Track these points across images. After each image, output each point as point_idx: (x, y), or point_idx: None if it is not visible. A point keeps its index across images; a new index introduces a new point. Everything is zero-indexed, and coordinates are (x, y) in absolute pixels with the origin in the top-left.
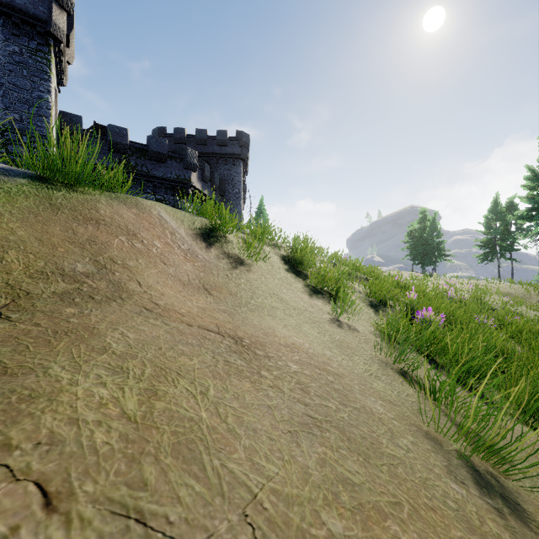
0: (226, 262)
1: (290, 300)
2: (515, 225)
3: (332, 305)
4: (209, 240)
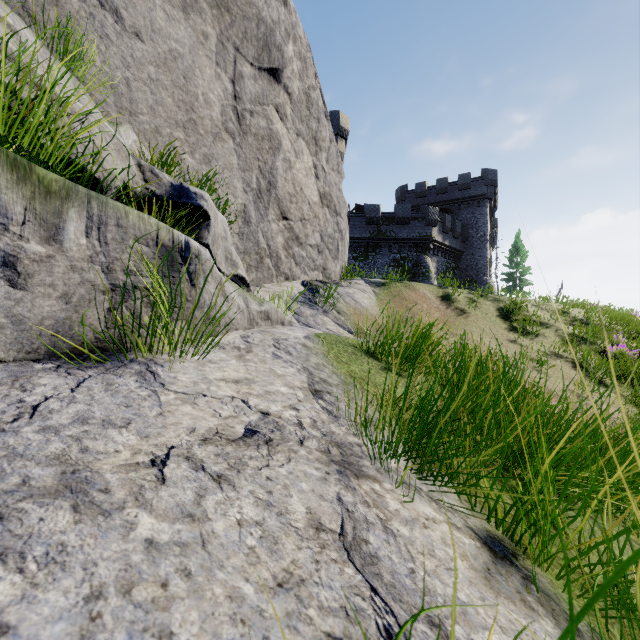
0: (455, 312)
1: (488, 330)
2: None
3: (513, 334)
4: (446, 301)
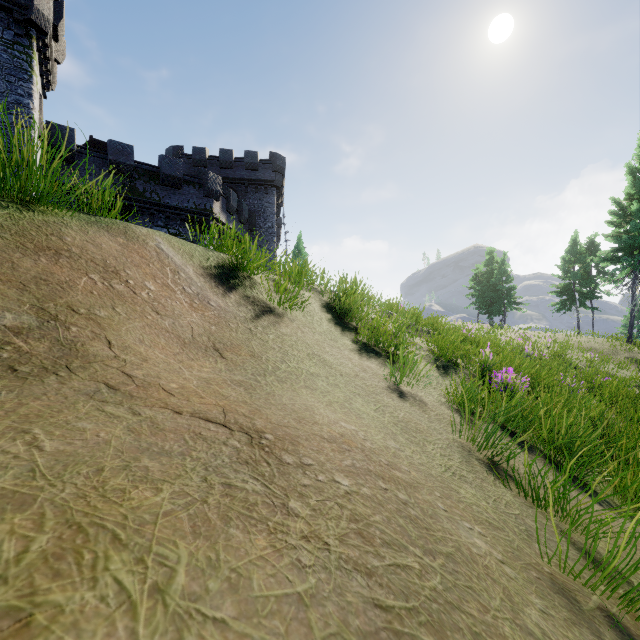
0: (249, 311)
1: (336, 362)
2: (596, 268)
3: (390, 368)
4: (227, 282)
